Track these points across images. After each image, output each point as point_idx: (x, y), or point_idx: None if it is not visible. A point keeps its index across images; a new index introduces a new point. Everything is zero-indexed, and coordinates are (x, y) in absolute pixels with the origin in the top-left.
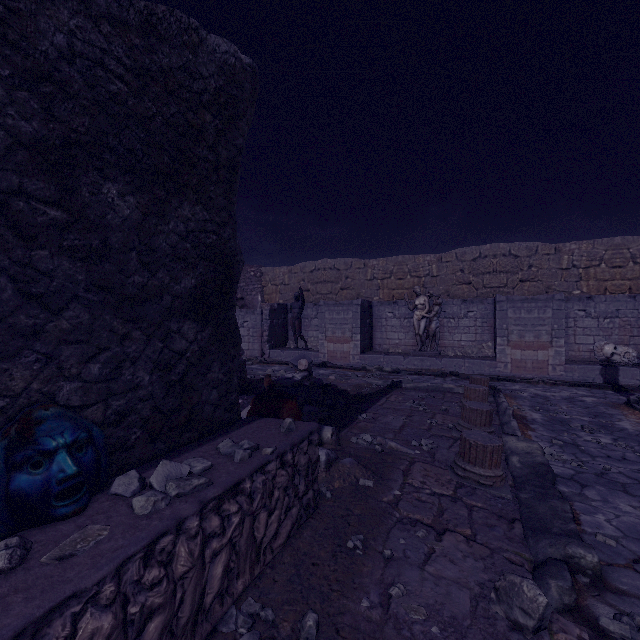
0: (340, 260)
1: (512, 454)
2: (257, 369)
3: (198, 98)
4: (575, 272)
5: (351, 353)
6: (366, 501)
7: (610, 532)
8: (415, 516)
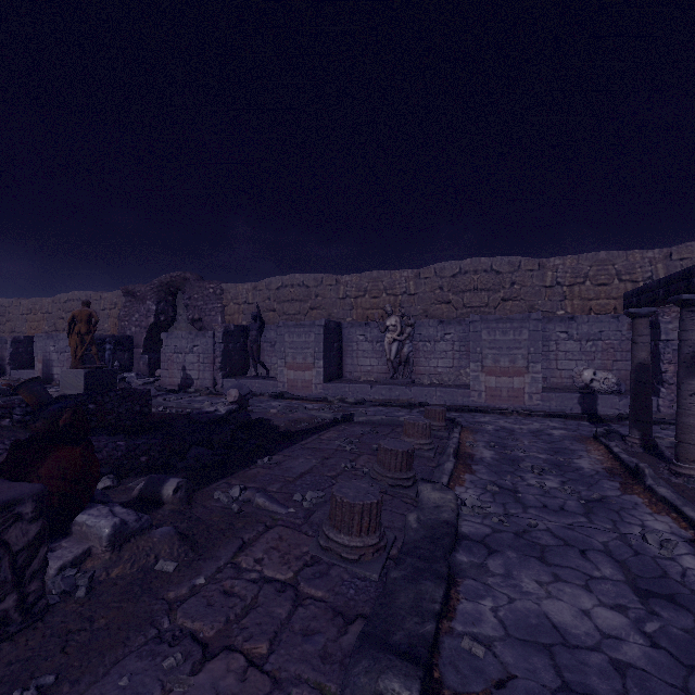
0: (309, 275)
1: (413, 510)
2: (200, 402)
3: None
4: (559, 290)
5: (313, 382)
6: (136, 600)
7: (488, 630)
8: (193, 625)
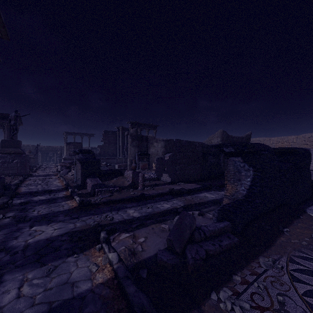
0: (261, 138)
1: None
2: None
3: (248, 138)
4: None
5: None
6: None
7: None
8: None
